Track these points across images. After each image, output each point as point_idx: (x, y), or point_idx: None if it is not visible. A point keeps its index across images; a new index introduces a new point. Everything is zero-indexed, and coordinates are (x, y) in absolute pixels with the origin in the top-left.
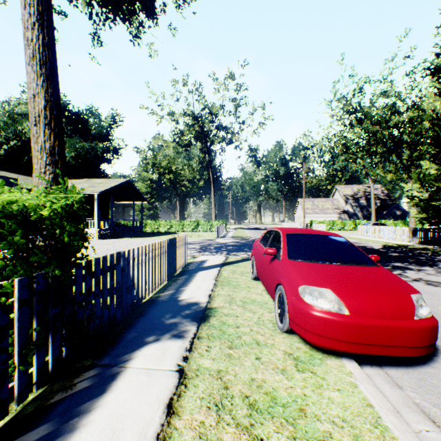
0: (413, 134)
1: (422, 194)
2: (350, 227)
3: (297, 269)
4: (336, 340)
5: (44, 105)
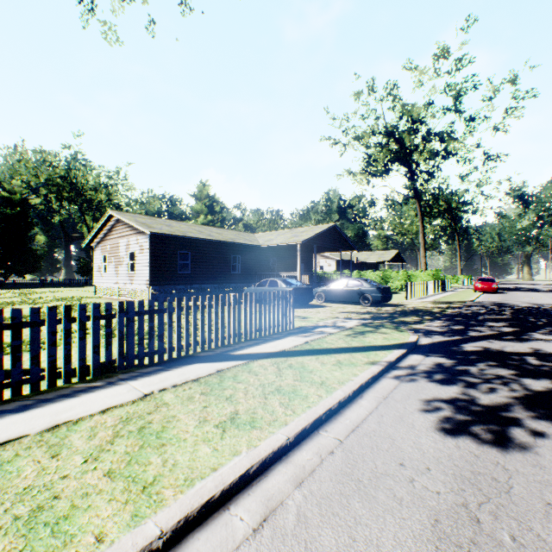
0: None
1: None
2: None
3: (476, 282)
4: (478, 289)
5: (424, 254)
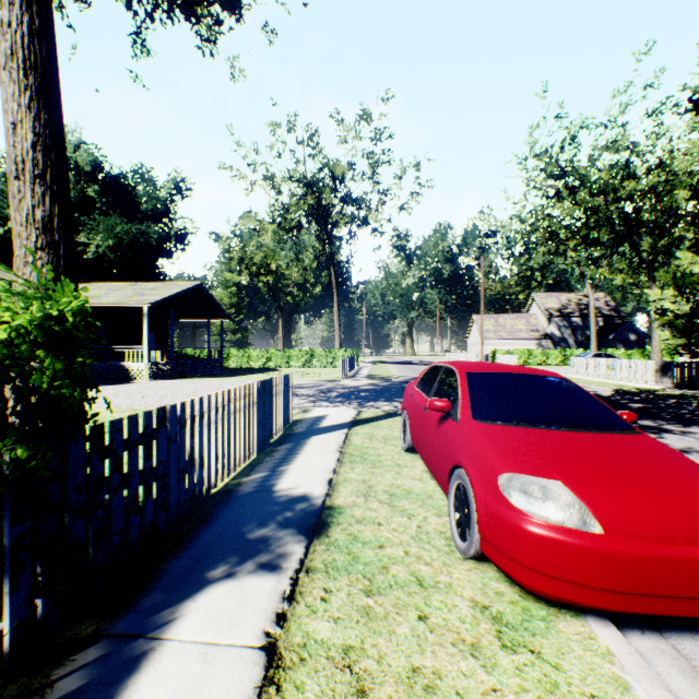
0: (658, 210)
1: (679, 306)
2: (556, 361)
3: (492, 440)
4: (578, 585)
5: (32, 141)
